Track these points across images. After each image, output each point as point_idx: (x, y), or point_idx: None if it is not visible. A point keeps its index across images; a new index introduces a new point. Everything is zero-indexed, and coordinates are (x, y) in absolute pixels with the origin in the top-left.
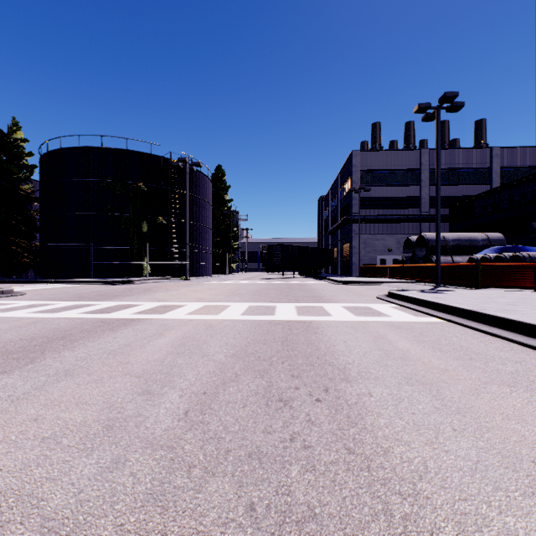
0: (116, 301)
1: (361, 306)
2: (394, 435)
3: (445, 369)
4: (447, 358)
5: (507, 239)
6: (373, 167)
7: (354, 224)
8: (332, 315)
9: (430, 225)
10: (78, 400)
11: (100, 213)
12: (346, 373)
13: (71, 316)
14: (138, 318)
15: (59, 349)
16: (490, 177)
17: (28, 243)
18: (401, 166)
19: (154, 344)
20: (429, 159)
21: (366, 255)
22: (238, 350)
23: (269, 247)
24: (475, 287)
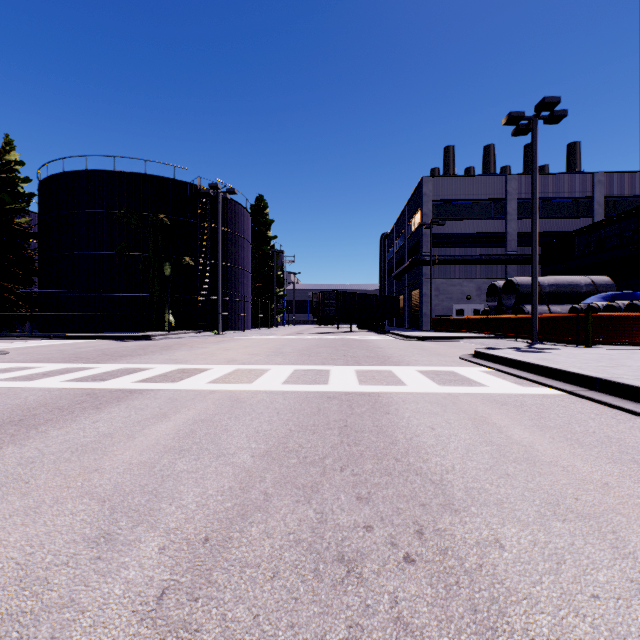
0: (121, 364)
1: (442, 370)
2: None
3: (606, 483)
4: (598, 460)
5: (616, 284)
6: (448, 197)
7: (425, 267)
8: (406, 384)
9: (518, 268)
10: None
11: (111, 253)
12: (446, 491)
13: (50, 386)
14: (141, 389)
15: (1, 443)
16: (591, 209)
17: (25, 289)
18: (482, 195)
19: (149, 433)
20: (516, 187)
21: (439, 304)
22: (273, 444)
23: (320, 294)
24: (584, 345)
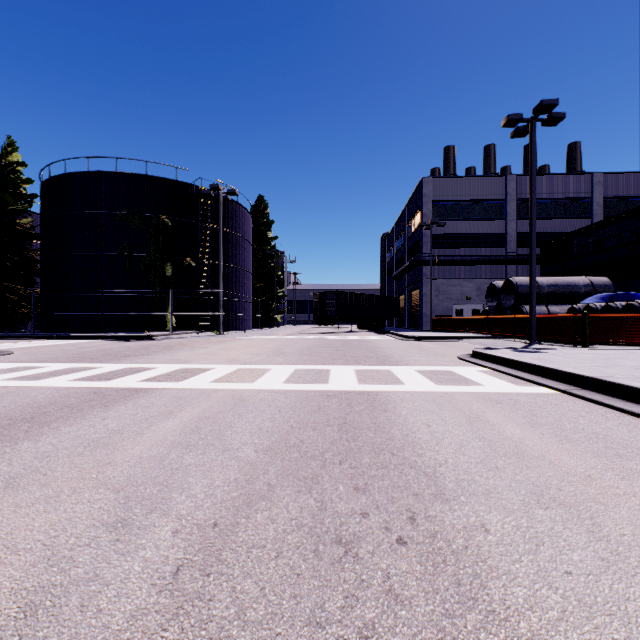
0: (124, 363)
1: (440, 369)
2: (550, 633)
3: (589, 475)
4: (584, 455)
5: (615, 284)
6: (447, 198)
7: (425, 267)
8: (404, 383)
9: (518, 268)
10: (2, 542)
11: (113, 253)
12: (438, 482)
13: (57, 385)
14: (146, 388)
15: (16, 438)
16: (590, 210)
17: (27, 289)
18: (482, 196)
19: (157, 430)
20: (516, 187)
21: (439, 304)
22: (275, 440)
23: (321, 295)
24: (581, 345)
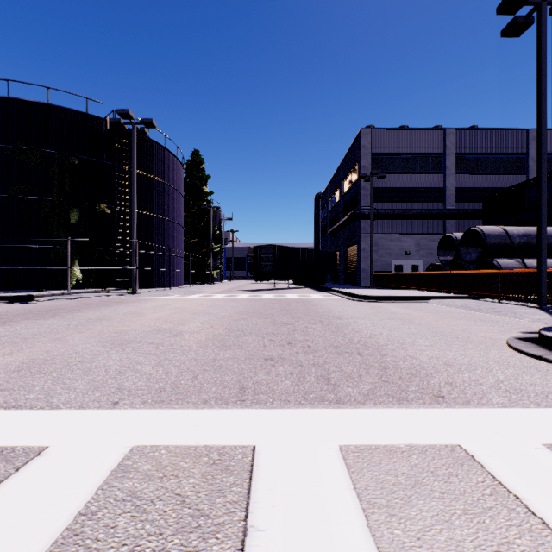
0: None
1: None
2: None
3: None
4: None
5: None
6: (387, 150)
7: (364, 221)
8: None
9: (456, 223)
10: None
11: (4, 195)
12: None
13: None
14: None
15: None
16: (526, 166)
17: None
18: (421, 149)
19: None
20: (455, 141)
21: (378, 259)
22: None
23: (256, 248)
24: None
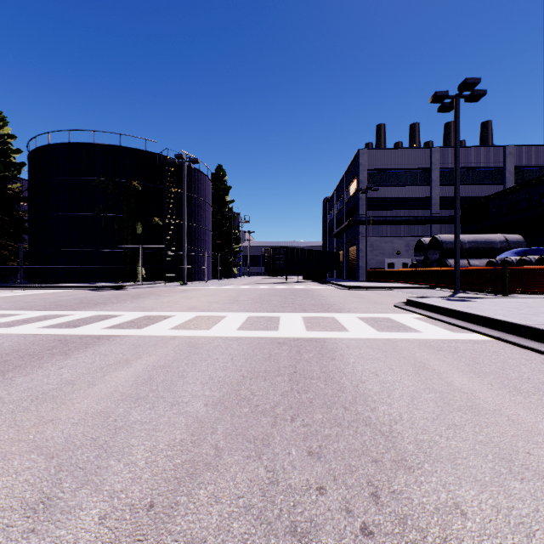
0: (94, 311)
1: (380, 316)
2: None
3: None
4: (540, 409)
5: (526, 241)
6: (380, 166)
7: (361, 226)
8: (348, 330)
9: (441, 227)
10: None
11: (91, 214)
12: (397, 444)
13: (26, 332)
14: (108, 335)
15: None
16: (503, 177)
17: (16, 245)
18: (410, 165)
19: (109, 380)
20: (439, 158)
21: (373, 258)
22: (226, 391)
23: (271, 250)
24: (501, 294)
